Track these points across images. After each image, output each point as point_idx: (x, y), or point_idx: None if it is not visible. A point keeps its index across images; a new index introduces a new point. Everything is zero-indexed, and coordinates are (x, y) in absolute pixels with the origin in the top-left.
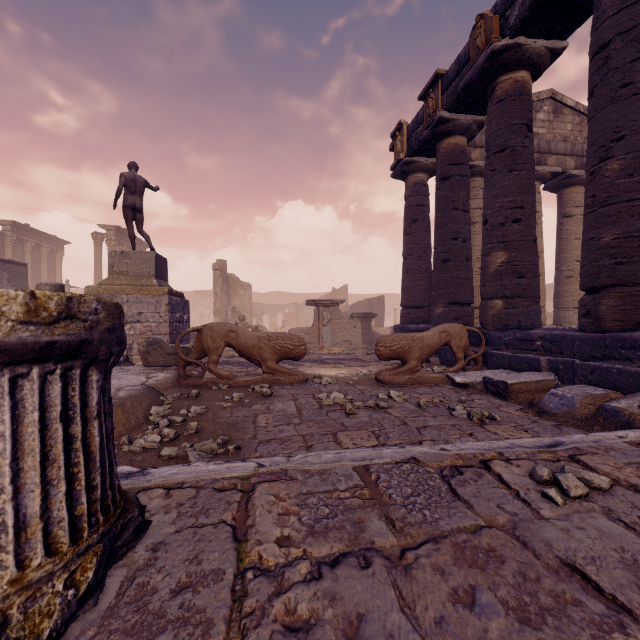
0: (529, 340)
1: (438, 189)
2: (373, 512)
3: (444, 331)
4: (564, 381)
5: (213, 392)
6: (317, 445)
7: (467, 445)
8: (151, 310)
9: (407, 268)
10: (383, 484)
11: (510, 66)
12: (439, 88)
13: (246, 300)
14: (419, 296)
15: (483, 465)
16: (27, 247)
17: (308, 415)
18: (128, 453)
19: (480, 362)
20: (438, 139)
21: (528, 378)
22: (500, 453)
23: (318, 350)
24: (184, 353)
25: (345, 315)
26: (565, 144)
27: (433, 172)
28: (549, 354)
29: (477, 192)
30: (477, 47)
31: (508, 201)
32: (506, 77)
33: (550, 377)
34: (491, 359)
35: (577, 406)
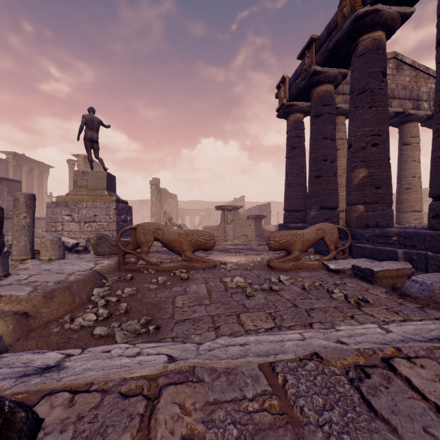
0: (386, 236)
1: (312, 124)
2: (286, 437)
3: (320, 229)
4: (418, 269)
5: (144, 275)
6: (223, 326)
7: (362, 337)
8: (103, 213)
9: (288, 182)
10: (291, 390)
11: (370, 27)
12: (313, 49)
13: (173, 206)
14: (297, 203)
15: (386, 365)
16: (23, 170)
17: (216, 297)
18: (68, 330)
19: (347, 252)
20: (312, 87)
21: (390, 266)
22: (398, 349)
23: (224, 241)
24: (124, 245)
25: (243, 216)
26: (405, 91)
27: (307, 112)
28: (404, 247)
29: (340, 127)
30: (344, 15)
31: (368, 130)
32: (366, 36)
33: (408, 266)
34: (355, 250)
35: (436, 291)
